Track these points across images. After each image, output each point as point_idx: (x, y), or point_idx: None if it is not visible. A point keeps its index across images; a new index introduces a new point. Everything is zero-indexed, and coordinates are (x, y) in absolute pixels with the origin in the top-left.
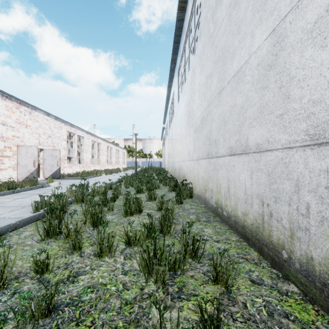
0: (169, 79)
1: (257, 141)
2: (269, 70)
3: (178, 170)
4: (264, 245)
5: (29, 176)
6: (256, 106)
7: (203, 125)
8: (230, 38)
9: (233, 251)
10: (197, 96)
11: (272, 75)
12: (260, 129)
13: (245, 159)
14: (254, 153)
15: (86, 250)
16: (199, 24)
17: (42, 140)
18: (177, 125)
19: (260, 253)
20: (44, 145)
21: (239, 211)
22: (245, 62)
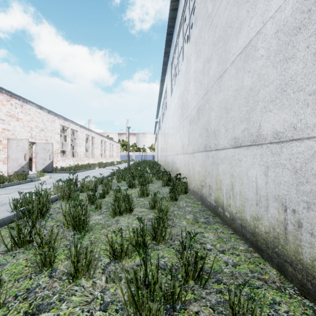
0: (162, 73)
1: (275, 128)
2: (295, 34)
3: (171, 163)
4: (288, 263)
5: (19, 170)
6: (273, 85)
7: (199, 116)
8: (234, 10)
9: (245, 268)
10: (192, 85)
11: (302, 39)
12: (281, 113)
13: (256, 151)
14: (270, 144)
15: (59, 266)
16: (193, 15)
17: (34, 133)
18: (170, 118)
19: (280, 272)
20: (37, 139)
21: (247, 213)
22: (257, 34)
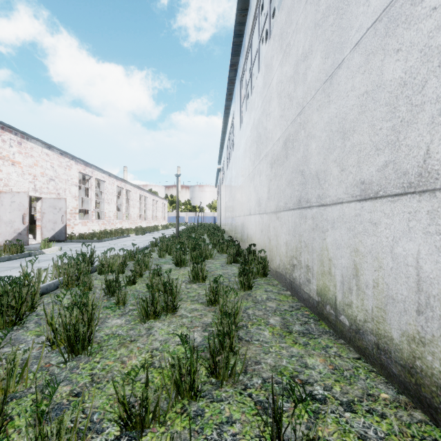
0: (227, 96)
1: None
2: None
3: (241, 229)
4: None
5: (15, 238)
6: None
7: (288, 151)
8: None
9: None
10: (275, 104)
11: None
12: None
13: (418, 205)
14: None
15: None
16: (274, 4)
17: (39, 184)
18: (238, 161)
19: None
20: (43, 192)
21: (393, 326)
22: None
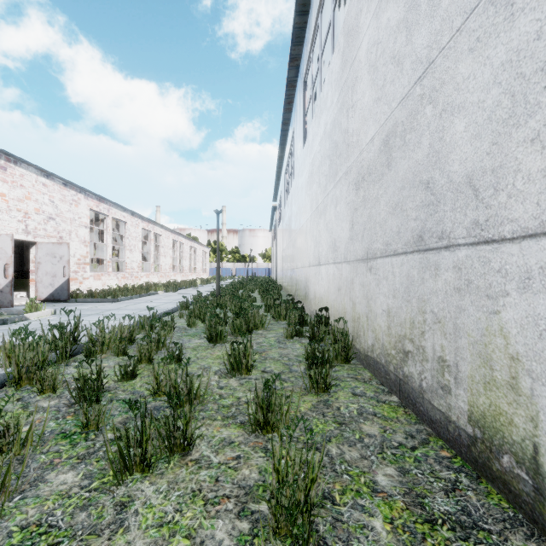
0: (285, 105)
1: None
2: None
3: (305, 284)
4: None
5: None
6: None
7: (392, 154)
8: None
9: None
10: (366, 85)
11: None
12: None
13: None
14: None
15: None
16: None
17: (33, 224)
18: (301, 191)
19: None
20: (39, 235)
21: None
22: None
